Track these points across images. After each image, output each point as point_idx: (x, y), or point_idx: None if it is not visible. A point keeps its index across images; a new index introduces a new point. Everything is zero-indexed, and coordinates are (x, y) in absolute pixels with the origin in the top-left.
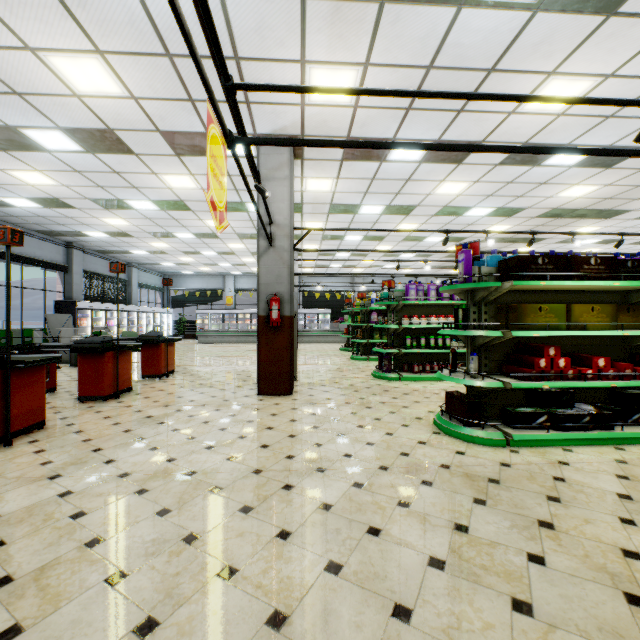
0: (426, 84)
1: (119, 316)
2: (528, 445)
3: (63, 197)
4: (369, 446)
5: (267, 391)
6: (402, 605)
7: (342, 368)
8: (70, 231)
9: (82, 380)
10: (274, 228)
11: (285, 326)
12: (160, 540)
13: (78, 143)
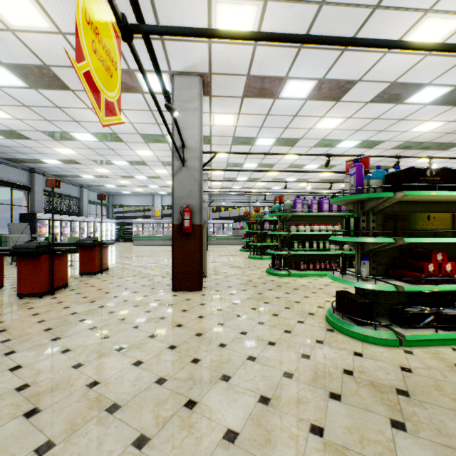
0: (317, 21)
1: (72, 225)
2: (419, 344)
3: (19, 129)
4: (271, 346)
5: (180, 287)
6: None
7: (242, 266)
8: (31, 159)
9: (20, 279)
10: (186, 151)
11: (195, 233)
12: None
13: (21, 79)
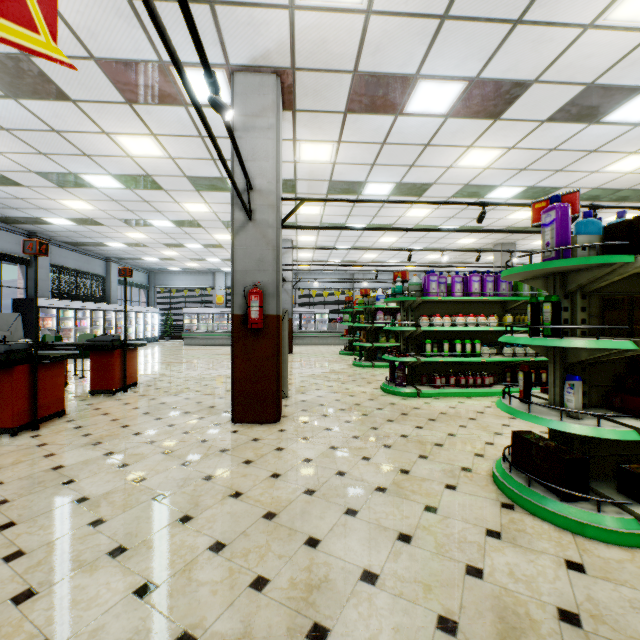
0: None
1: (93, 316)
2: None
3: (2, 169)
4: (404, 545)
5: (245, 417)
6: None
7: (343, 378)
8: (28, 217)
9: None
10: (254, 195)
11: (269, 329)
12: None
13: None
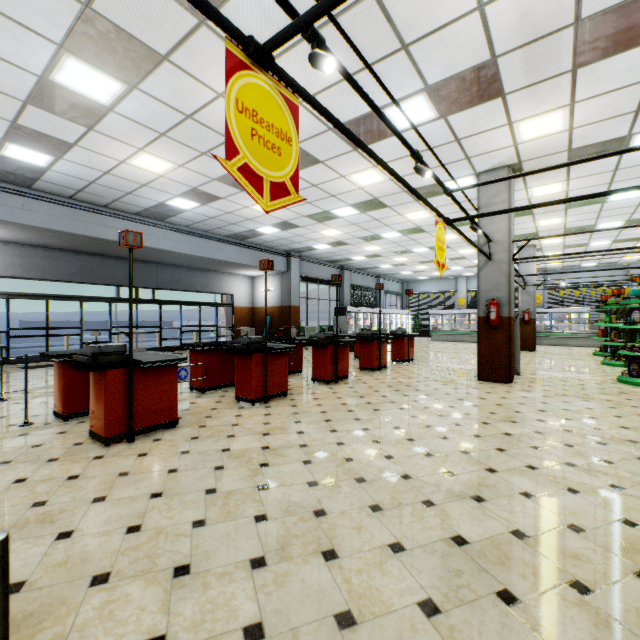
0: None
1: (371, 317)
2: None
3: (343, 239)
4: (564, 420)
5: (486, 378)
6: (533, 466)
7: (580, 371)
8: (343, 258)
9: (361, 357)
10: (492, 245)
11: (503, 325)
12: (413, 423)
13: (357, 210)
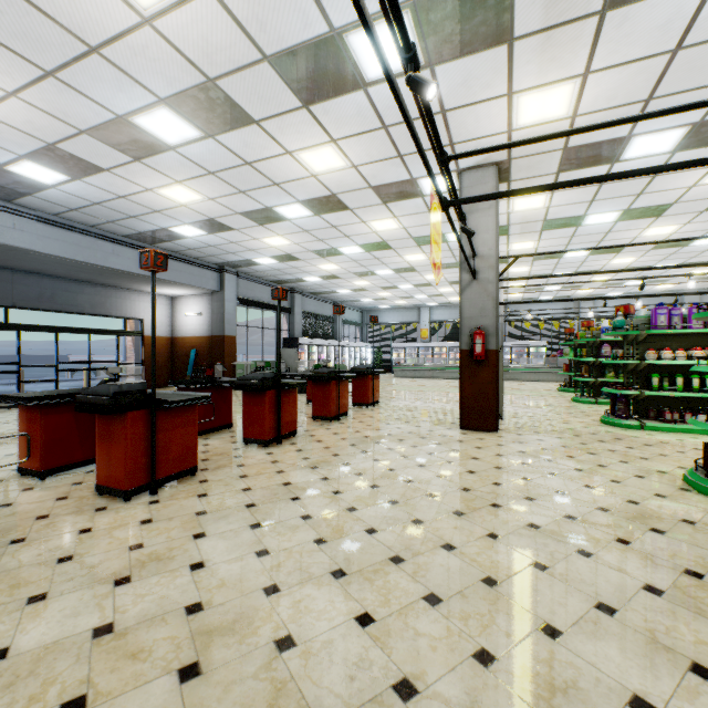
0: (673, 67)
1: (327, 350)
2: None
3: (293, 252)
4: (587, 488)
5: (470, 426)
6: (606, 604)
7: (559, 410)
8: (294, 279)
9: (314, 403)
10: (477, 260)
11: (489, 360)
12: (395, 517)
13: (309, 210)
